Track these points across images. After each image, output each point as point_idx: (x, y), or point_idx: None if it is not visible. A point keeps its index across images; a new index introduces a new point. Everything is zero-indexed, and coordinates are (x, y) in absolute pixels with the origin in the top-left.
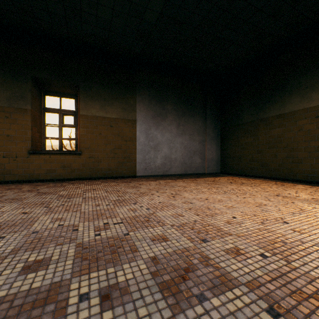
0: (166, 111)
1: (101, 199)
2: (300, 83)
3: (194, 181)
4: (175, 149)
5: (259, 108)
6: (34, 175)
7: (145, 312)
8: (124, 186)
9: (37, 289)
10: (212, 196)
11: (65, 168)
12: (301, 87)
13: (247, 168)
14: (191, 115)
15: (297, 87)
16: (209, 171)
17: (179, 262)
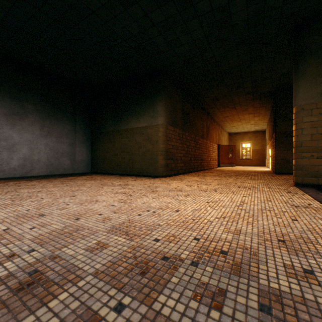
0: (26, 111)
1: None
2: (136, 110)
3: (52, 180)
4: (39, 150)
5: (116, 122)
6: None
7: None
8: None
9: None
10: (48, 189)
11: None
12: (136, 113)
13: (109, 168)
14: (58, 119)
15: (135, 112)
16: (79, 171)
17: None
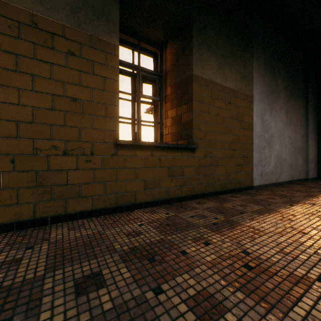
0: (278, 88)
1: None
2: None
3: None
4: (284, 145)
5: None
6: (124, 194)
7: None
8: None
9: None
10: None
11: (172, 178)
12: None
13: None
14: (295, 99)
15: None
16: (310, 175)
17: None
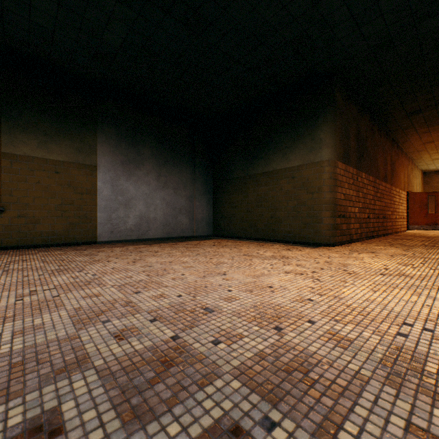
0: (142, 157)
1: (34, 269)
2: (281, 142)
3: (173, 245)
4: (155, 206)
5: (249, 163)
6: None
7: (54, 334)
8: (74, 255)
9: None
10: (179, 259)
11: None
12: (282, 146)
13: (238, 229)
14: (176, 165)
15: (279, 146)
16: (198, 233)
17: (102, 308)
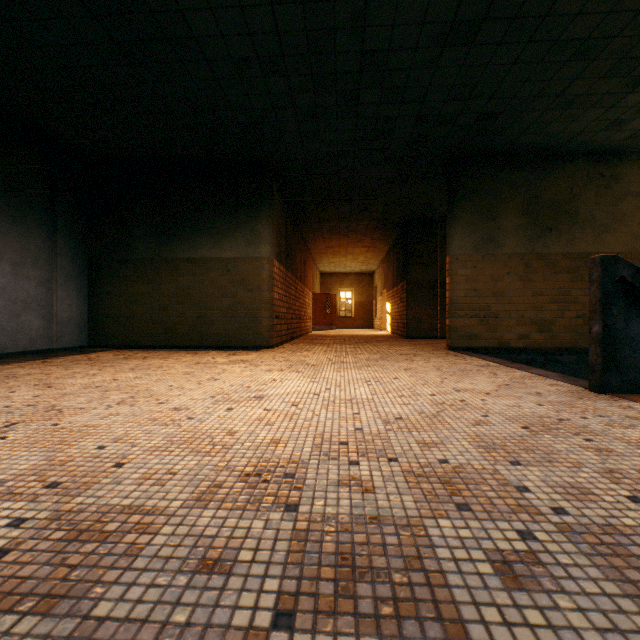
0: None
1: None
2: (214, 225)
3: (51, 364)
4: None
5: (163, 242)
6: None
7: (164, 432)
8: None
9: (35, 466)
10: (119, 376)
11: None
12: (215, 230)
13: (143, 335)
14: (17, 220)
15: (211, 229)
16: (63, 344)
17: (157, 416)
